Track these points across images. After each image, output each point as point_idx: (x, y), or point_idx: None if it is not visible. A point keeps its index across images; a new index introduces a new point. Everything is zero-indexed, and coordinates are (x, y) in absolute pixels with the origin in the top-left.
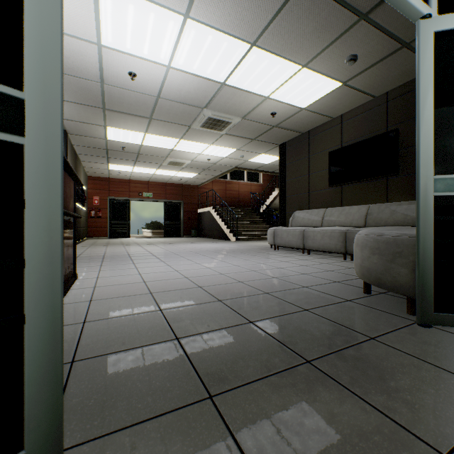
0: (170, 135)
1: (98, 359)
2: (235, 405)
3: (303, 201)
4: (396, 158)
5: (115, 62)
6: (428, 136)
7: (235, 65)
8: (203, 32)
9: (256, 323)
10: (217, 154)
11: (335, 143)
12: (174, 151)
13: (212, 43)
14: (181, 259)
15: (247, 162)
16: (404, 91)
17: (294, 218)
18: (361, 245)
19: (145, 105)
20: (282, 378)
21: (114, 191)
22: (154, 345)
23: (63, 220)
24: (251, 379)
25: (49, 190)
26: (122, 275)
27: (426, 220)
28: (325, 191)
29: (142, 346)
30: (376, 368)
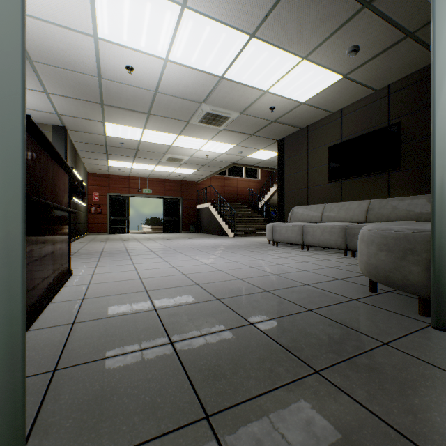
0: (169, 131)
1: (83, 367)
2: (235, 428)
3: (302, 197)
4: (398, 152)
5: (112, 56)
6: (444, 122)
7: (233, 58)
8: (201, 22)
9: (257, 325)
10: (215, 150)
11: (334, 138)
12: (172, 147)
13: (210, 34)
14: (179, 255)
15: (246, 158)
16: (407, 84)
17: (292, 213)
18: (367, 241)
19: (143, 100)
20: (289, 393)
21: (114, 187)
22: (146, 350)
23: (25, 210)
24: (253, 393)
25: (4, 173)
26: (118, 271)
27: (443, 214)
28: (324, 187)
29: (133, 352)
30: (394, 381)
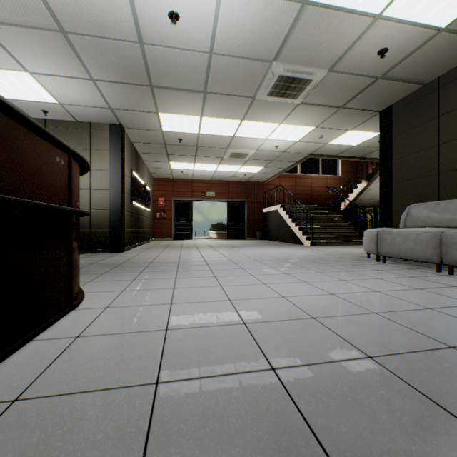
0: (230, 116)
1: None
2: None
3: (427, 189)
4: None
5: None
6: None
7: None
8: None
9: None
10: (287, 138)
11: None
12: (235, 138)
13: None
14: (240, 274)
15: (327, 146)
16: None
17: (409, 214)
18: None
19: (195, 71)
20: None
21: (177, 191)
22: None
23: None
24: None
25: None
26: (143, 305)
27: None
28: None
29: None
30: None
